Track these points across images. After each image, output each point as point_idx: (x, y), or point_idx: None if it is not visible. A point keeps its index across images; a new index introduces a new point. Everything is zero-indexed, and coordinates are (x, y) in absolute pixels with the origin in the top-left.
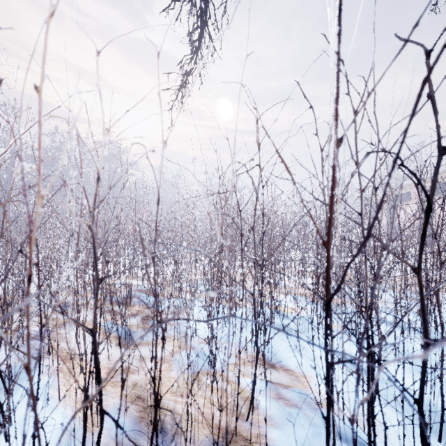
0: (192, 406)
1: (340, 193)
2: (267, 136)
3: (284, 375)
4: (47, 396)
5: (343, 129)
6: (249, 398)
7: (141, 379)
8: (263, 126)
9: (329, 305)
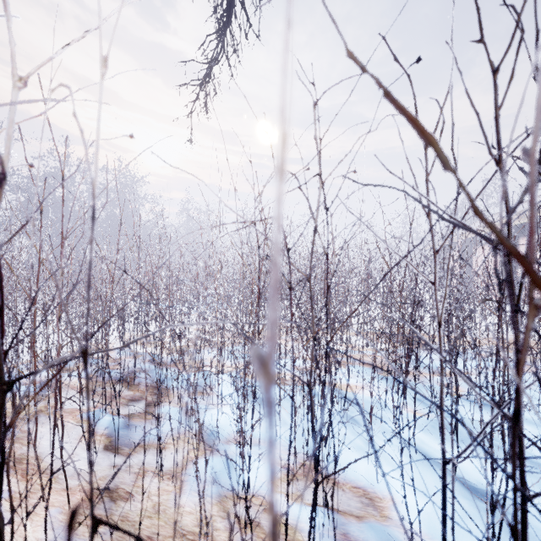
0: None
1: None
2: (361, 67)
3: (352, 497)
4: None
5: (472, 104)
6: None
7: (136, 510)
8: (349, 49)
9: None
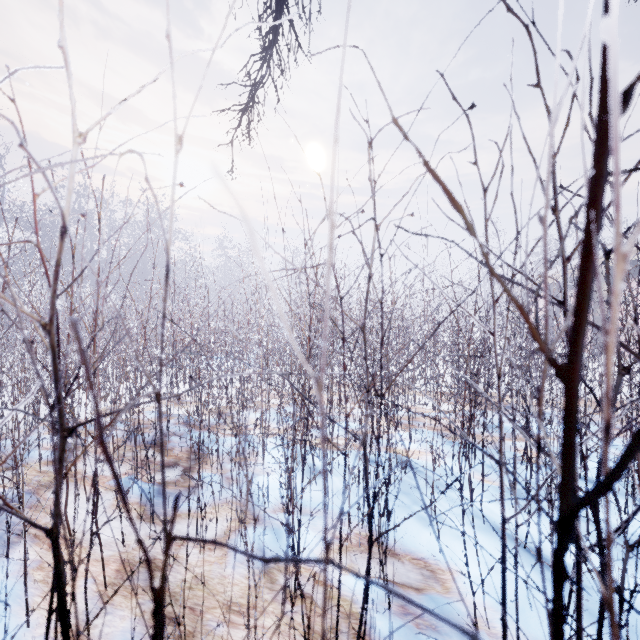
0: (259, 633)
1: (637, 235)
2: (404, 136)
3: (412, 570)
4: (7, 620)
5: (529, 150)
6: (356, 616)
7: (175, 581)
8: (394, 117)
9: (571, 524)
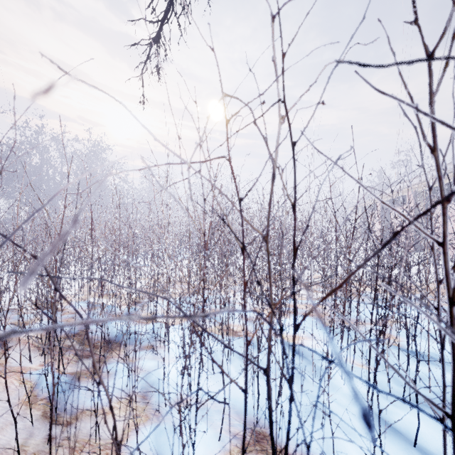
0: None
1: None
2: None
3: None
4: None
5: None
6: None
7: None
8: None
9: None
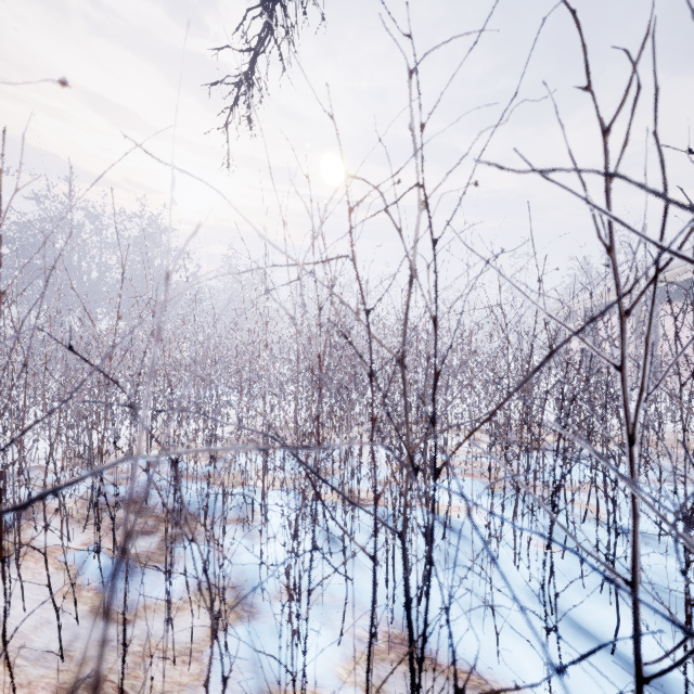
0: None
1: None
2: None
3: None
4: None
5: None
6: None
7: None
8: None
9: None
